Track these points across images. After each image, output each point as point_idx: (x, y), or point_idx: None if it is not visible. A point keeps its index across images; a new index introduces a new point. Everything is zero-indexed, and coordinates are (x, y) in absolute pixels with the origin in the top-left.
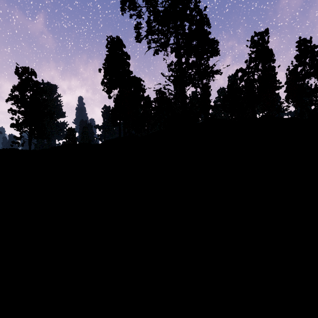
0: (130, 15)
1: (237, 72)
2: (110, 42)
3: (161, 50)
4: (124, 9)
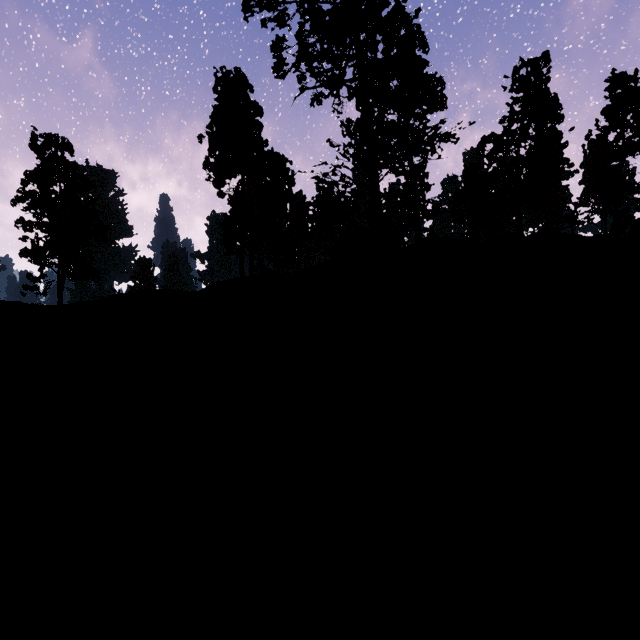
0: (263, 20)
1: (485, 143)
2: (221, 80)
3: (328, 96)
4: (249, 6)
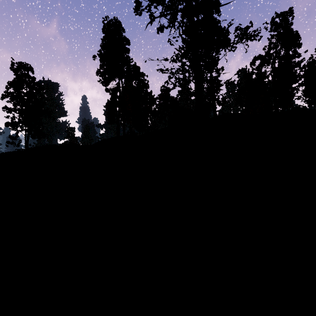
0: None
1: (255, 60)
2: (106, 24)
3: (167, 27)
4: None
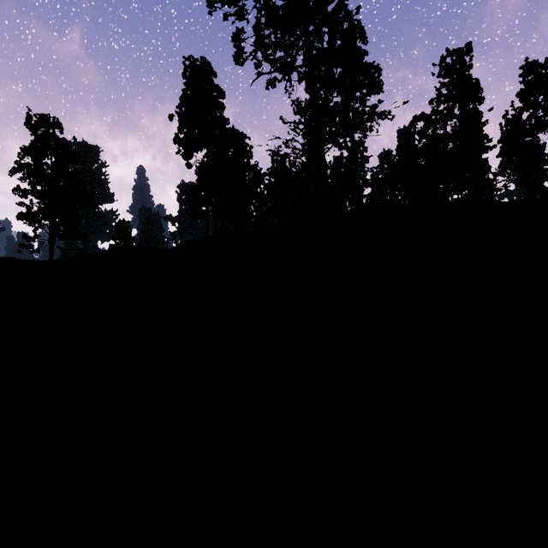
0: (225, 14)
1: (416, 121)
2: (189, 67)
3: (281, 80)
4: (213, 2)
